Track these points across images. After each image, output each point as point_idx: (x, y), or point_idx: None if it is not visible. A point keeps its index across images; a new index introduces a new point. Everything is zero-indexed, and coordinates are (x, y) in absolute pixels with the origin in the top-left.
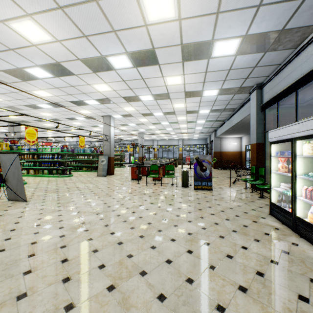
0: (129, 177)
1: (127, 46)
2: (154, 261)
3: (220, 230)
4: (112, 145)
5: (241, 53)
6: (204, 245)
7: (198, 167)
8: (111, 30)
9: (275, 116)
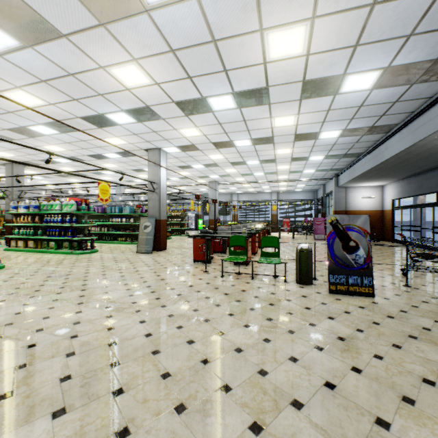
0: (192, 255)
1: None
2: None
3: None
4: (162, 199)
5: None
6: None
7: (337, 241)
8: None
9: None
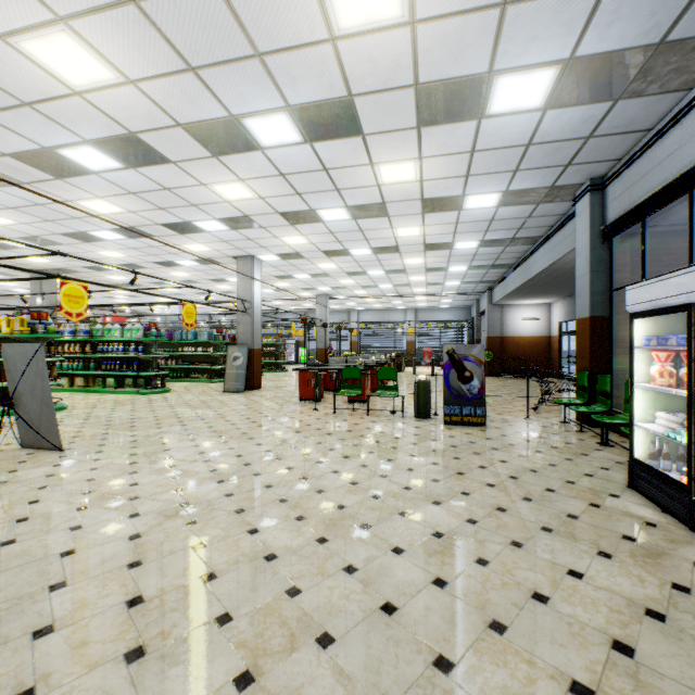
0: (296, 394)
1: (290, 91)
2: (352, 608)
3: (512, 525)
4: (257, 322)
5: (557, 104)
6: (474, 566)
7: (453, 371)
8: (252, 53)
9: (635, 254)
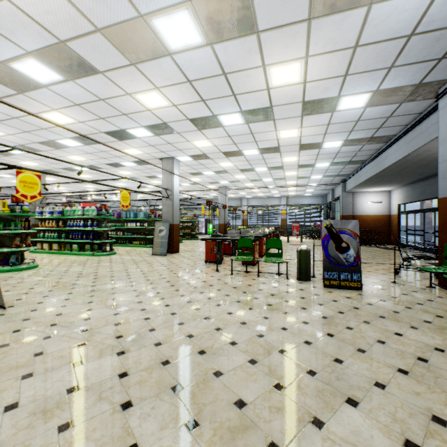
0: (203, 257)
1: None
2: None
3: None
4: (176, 205)
5: None
6: None
7: (331, 243)
8: None
9: None
